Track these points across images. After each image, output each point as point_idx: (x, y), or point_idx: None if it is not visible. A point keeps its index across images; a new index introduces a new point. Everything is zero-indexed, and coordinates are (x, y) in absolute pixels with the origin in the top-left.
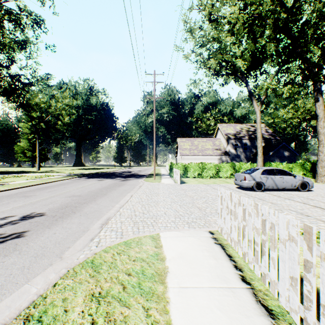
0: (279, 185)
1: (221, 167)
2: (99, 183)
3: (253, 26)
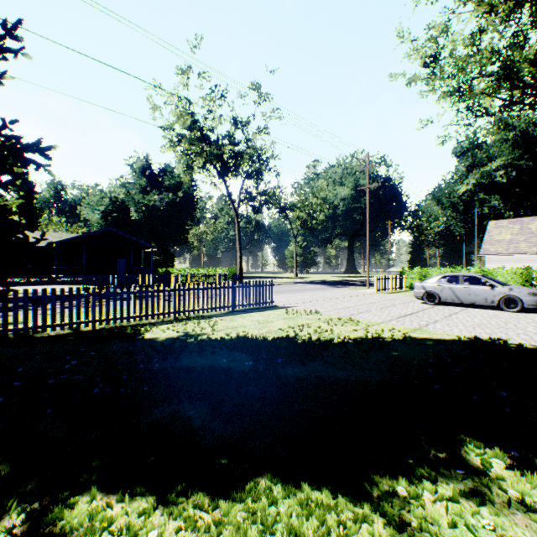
0: (462, 298)
1: (493, 276)
2: (305, 287)
3: (531, 15)
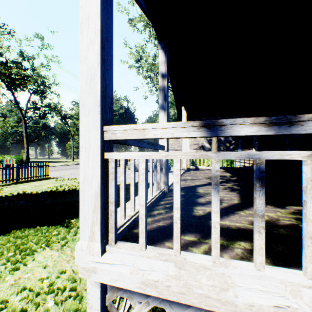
0: None
1: None
2: (76, 167)
3: None
